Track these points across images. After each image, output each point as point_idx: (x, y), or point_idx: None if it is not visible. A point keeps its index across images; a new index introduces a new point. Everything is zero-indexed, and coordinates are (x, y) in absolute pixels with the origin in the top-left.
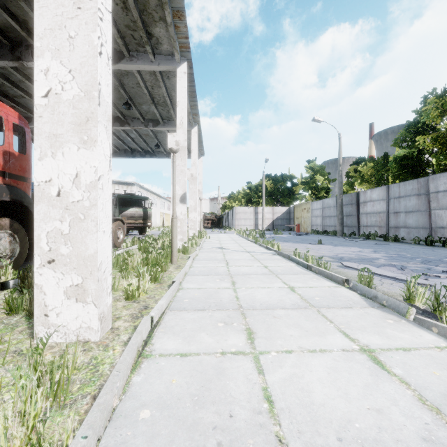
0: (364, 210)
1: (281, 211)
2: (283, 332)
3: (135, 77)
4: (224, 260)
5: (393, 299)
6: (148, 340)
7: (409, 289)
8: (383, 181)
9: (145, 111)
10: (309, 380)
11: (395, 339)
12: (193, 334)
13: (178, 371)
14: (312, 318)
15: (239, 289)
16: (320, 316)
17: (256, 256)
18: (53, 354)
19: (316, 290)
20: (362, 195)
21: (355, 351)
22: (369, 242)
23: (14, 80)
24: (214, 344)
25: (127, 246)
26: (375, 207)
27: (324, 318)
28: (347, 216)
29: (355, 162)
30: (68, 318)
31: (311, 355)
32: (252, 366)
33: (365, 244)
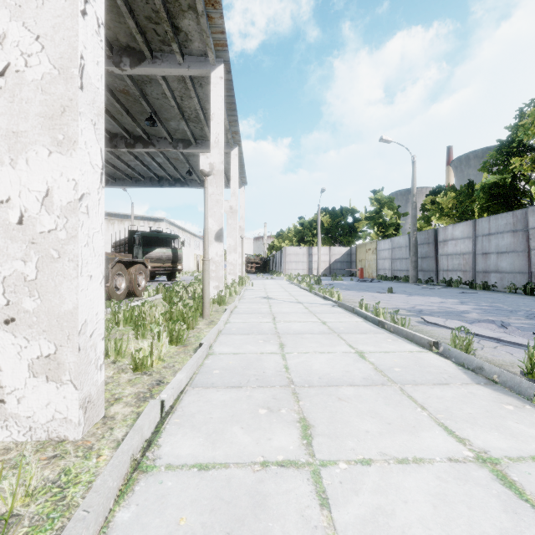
0: (444, 251)
1: (340, 253)
2: (354, 426)
3: (159, 85)
4: (270, 313)
5: (510, 374)
6: (153, 438)
7: (532, 359)
8: (467, 214)
9: (174, 129)
10: (404, 521)
11: (525, 439)
12: (222, 429)
13: (191, 501)
14: (394, 402)
15: (289, 355)
16: (405, 397)
17: (311, 308)
18: (5, 464)
19: (394, 357)
20: (442, 233)
21: (470, 462)
22: (452, 290)
23: None
24: (252, 447)
25: (149, 296)
26: (458, 247)
27: (412, 402)
28: (422, 259)
29: (432, 192)
30: (35, 406)
31: (402, 470)
32: (310, 490)
33: (447, 293)
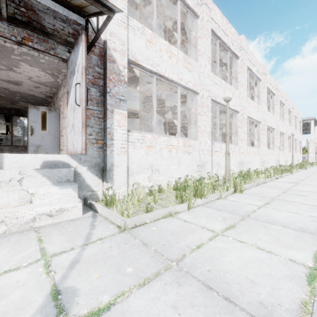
0: None
1: None
2: None
3: None
4: None
5: None
6: None
7: None
8: None
9: None
10: None
11: None
12: None
13: None
14: None
15: None
16: None
17: None
18: None
19: None
20: None
21: None
22: None
23: None
24: None
25: None
26: None
27: None
28: None
29: None
30: None
31: None
32: None
33: None
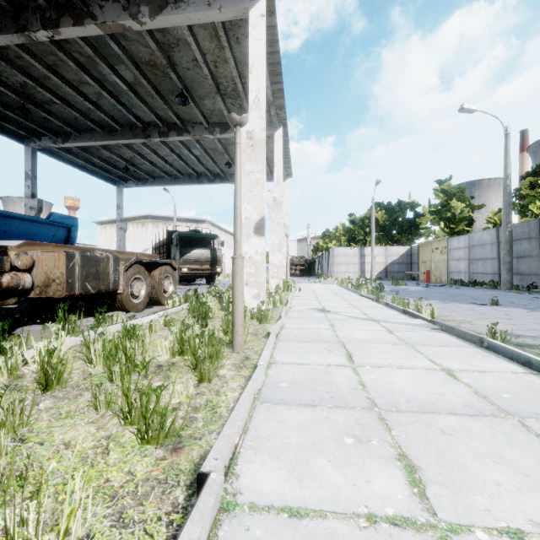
0: None
1: (398, 253)
2: None
3: (189, 47)
4: (337, 342)
5: None
6: None
7: None
8: None
9: (209, 110)
10: None
11: None
12: None
13: None
14: None
15: None
16: None
17: (399, 333)
18: None
19: None
20: None
21: None
22: None
23: (37, 76)
24: None
25: (174, 305)
26: None
27: None
28: (519, 258)
29: (529, 173)
30: None
31: None
32: None
33: None
